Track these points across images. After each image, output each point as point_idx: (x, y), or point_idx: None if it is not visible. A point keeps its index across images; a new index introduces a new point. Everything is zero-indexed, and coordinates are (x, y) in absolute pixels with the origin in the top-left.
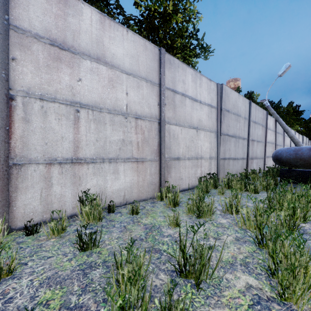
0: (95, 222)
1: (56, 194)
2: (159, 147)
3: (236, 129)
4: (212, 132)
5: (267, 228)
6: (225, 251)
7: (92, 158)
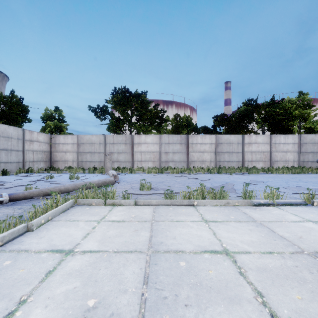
0: None
1: (249, 166)
2: (270, 158)
3: (313, 149)
4: (294, 152)
5: None
6: None
7: (254, 160)
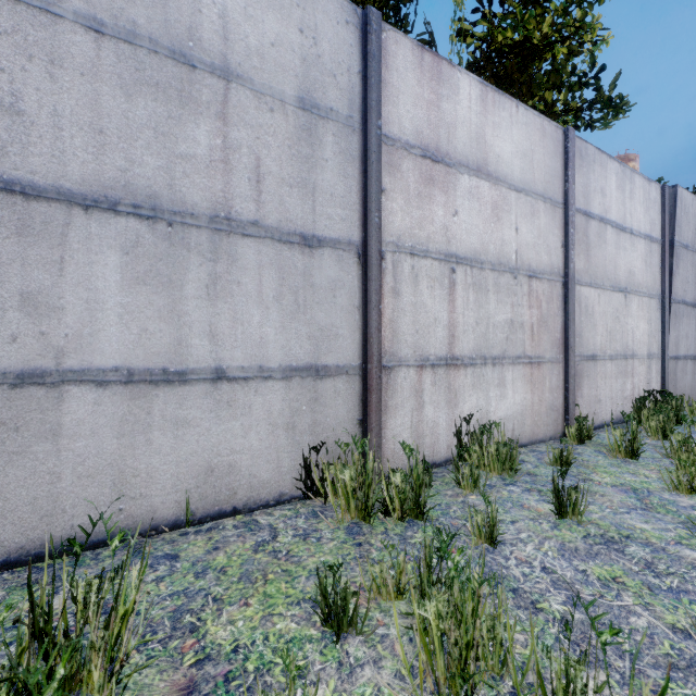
0: (509, 475)
1: (427, 420)
2: (564, 334)
3: None
4: (652, 298)
5: None
6: None
7: (471, 356)
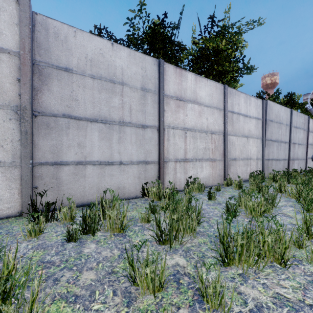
0: (201, 193)
1: (178, 177)
2: (224, 151)
3: (278, 135)
4: (258, 139)
5: None
6: (280, 203)
7: (191, 158)
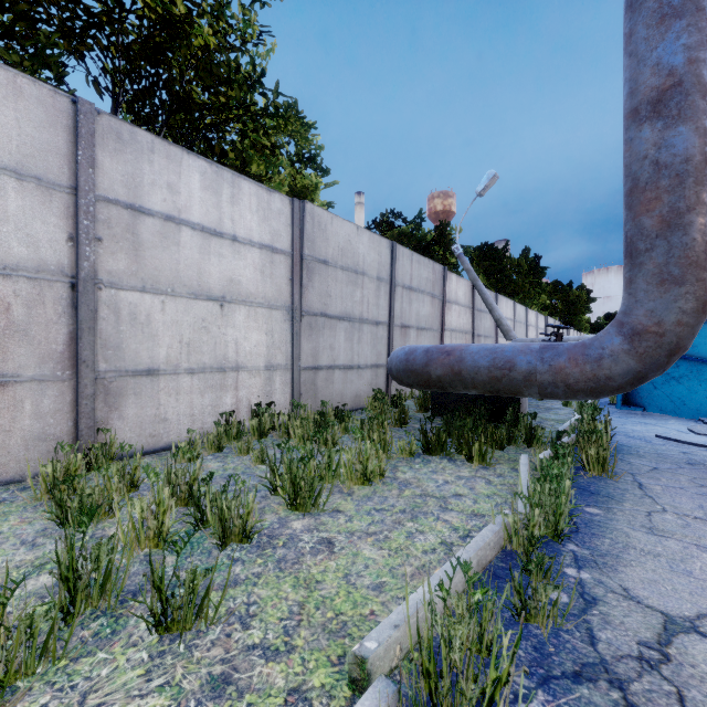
0: None
1: None
2: (75, 345)
3: (352, 303)
4: (275, 310)
5: (195, 541)
6: None
7: None
